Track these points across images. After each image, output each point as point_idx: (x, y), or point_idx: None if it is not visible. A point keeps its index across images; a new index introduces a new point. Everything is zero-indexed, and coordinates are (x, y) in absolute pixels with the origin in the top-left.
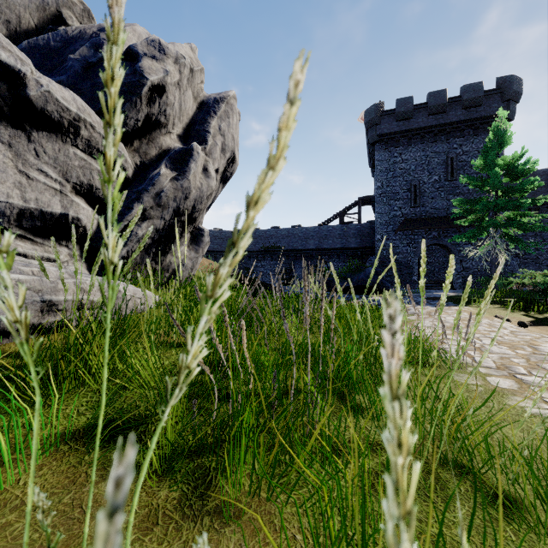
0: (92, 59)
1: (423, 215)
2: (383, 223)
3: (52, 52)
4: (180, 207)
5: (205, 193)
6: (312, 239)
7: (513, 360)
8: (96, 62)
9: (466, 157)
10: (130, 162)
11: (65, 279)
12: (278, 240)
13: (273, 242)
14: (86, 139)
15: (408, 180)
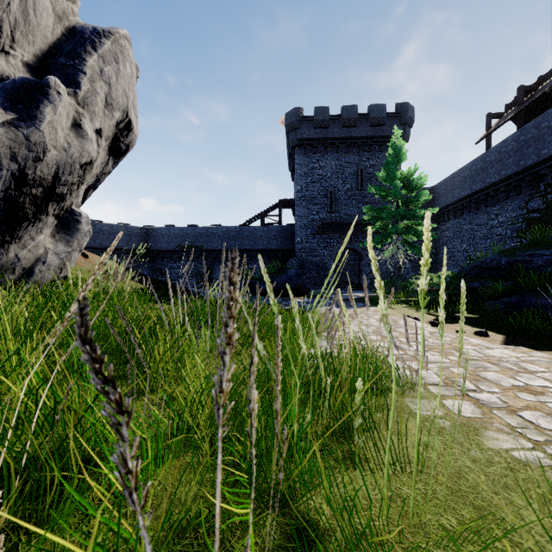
0: None
1: (338, 220)
2: (302, 226)
3: None
4: (26, 172)
5: (78, 160)
6: (233, 239)
7: (453, 371)
8: None
9: (372, 170)
10: None
11: None
12: (196, 239)
13: (190, 241)
14: None
15: (325, 186)
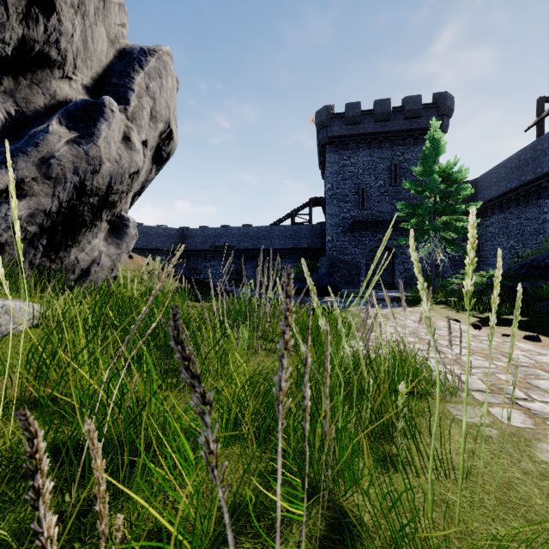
0: None
1: (370, 218)
2: (333, 225)
3: None
4: (85, 184)
5: (127, 170)
6: (264, 239)
7: (500, 377)
8: None
9: (407, 164)
10: None
11: None
12: (228, 239)
13: (223, 241)
14: None
15: (357, 183)
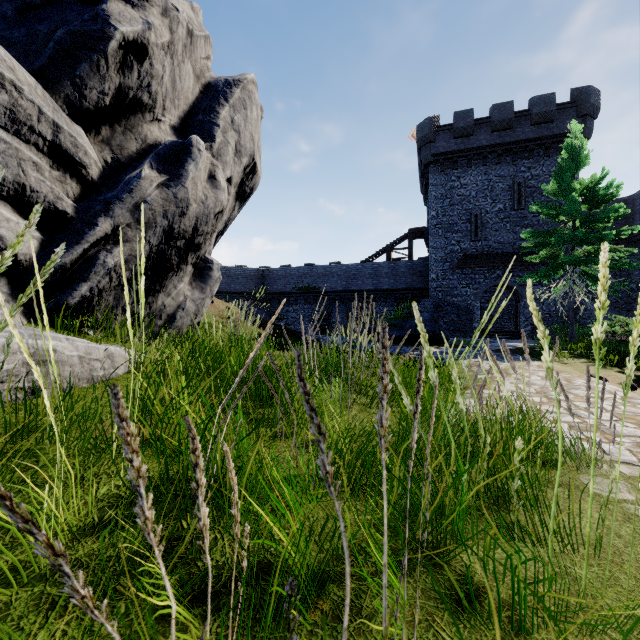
0: None
1: (485, 250)
2: (438, 260)
3: None
4: (174, 227)
5: (212, 210)
6: (354, 278)
7: None
8: (39, 4)
9: (535, 182)
10: (94, 156)
11: None
12: (313, 279)
13: (307, 282)
14: (7, 107)
15: (468, 208)
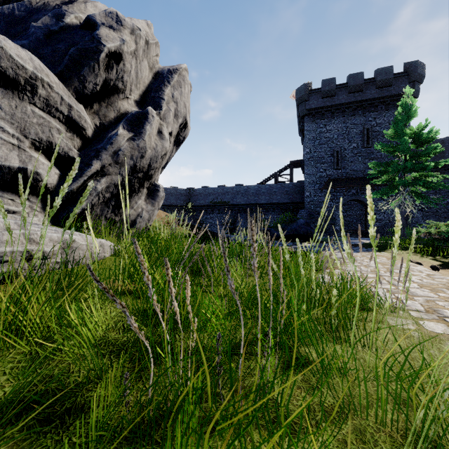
0: (53, 27)
1: (344, 176)
2: (311, 183)
3: (16, 20)
4: (136, 165)
5: (160, 153)
6: (253, 195)
7: (438, 303)
8: (57, 31)
9: (379, 128)
10: (90, 122)
11: (12, 230)
12: (224, 196)
13: (220, 198)
14: (44, 98)
15: (332, 147)
